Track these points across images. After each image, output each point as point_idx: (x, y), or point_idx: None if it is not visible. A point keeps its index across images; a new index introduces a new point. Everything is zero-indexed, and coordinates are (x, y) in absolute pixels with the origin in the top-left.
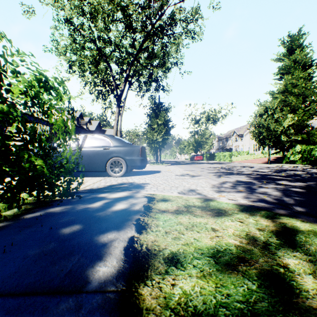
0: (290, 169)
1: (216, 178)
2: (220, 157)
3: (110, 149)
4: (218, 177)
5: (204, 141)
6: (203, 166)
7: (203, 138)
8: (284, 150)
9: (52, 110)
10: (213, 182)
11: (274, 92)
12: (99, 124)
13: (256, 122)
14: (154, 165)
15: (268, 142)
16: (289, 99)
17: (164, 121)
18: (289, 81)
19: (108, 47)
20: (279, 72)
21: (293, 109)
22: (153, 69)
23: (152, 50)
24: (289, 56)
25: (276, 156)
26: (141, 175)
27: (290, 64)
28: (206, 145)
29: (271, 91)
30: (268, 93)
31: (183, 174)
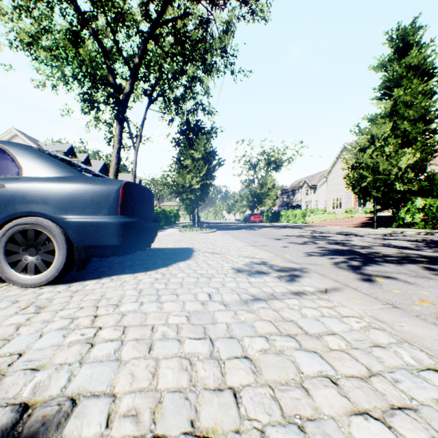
0: (433, 238)
1: (367, 283)
2: (288, 218)
3: (7, 187)
4: (368, 279)
5: (265, 194)
6: (273, 233)
7: (263, 189)
8: (393, 206)
9: (19, 139)
10: (427, 334)
11: (376, 116)
12: (105, 166)
13: (356, 160)
14: (186, 231)
15: (374, 193)
16: (399, 127)
17: (204, 152)
18: (399, 100)
19: (100, 13)
20: (383, 86)
21: (405, 142)
22: (185, 61)
23: (183, 23)
24: (399, 61)
25: (366, 215)
26: (131, 270)
27: (401, 72)
28: (268, 199)
29: (372, 115)
30: (366, 119)
31: (252, 261)
